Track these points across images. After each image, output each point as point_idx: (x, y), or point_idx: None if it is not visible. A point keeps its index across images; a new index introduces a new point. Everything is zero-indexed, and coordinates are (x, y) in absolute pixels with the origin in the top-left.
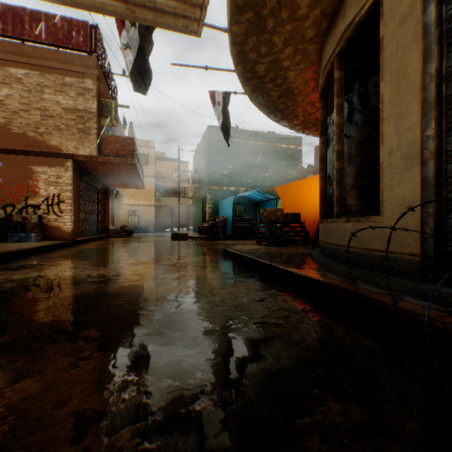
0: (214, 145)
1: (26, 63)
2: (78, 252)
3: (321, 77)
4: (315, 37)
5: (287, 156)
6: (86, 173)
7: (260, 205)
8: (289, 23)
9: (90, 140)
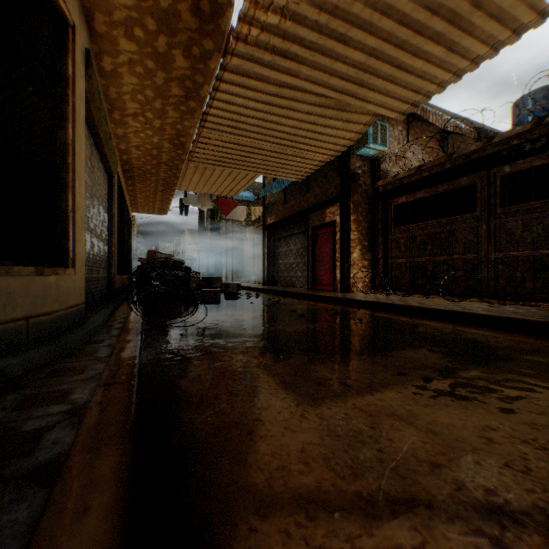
0: None
1: None
2: None
3: None
4: None
5: None
6: None
7: None
8: None
9: None
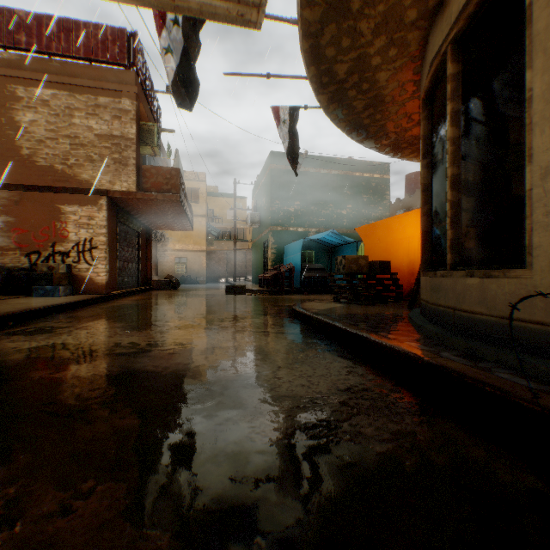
0: (278, 176)
1: (53, 81)
2: (111, 310)
3: (425, 76)
4: (418, 20)
5: (370, 188)
6: (124, 213)
7: (335, 250)
8: (382, 2)
9: (128, 172)
